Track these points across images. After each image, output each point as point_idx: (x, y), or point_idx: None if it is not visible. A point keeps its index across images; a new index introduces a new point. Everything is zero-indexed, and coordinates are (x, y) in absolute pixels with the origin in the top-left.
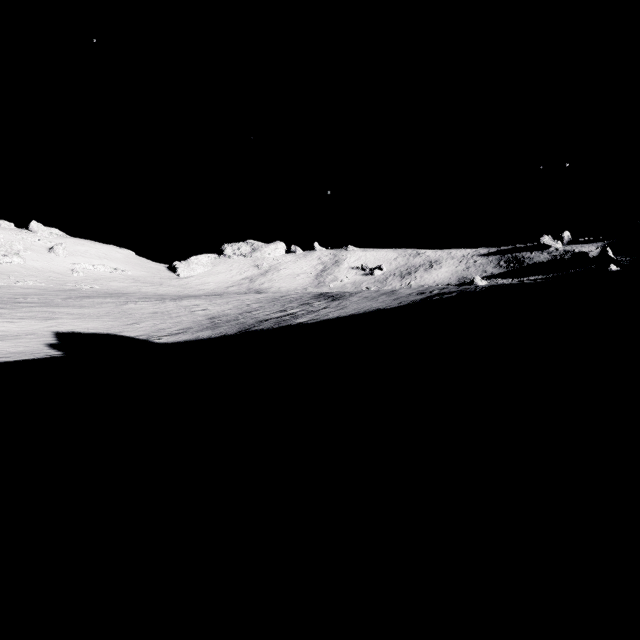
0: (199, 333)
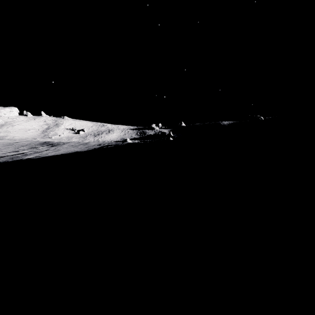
0: None
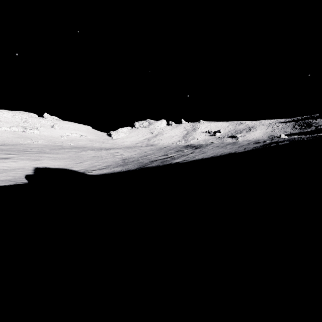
0: (114, 168)
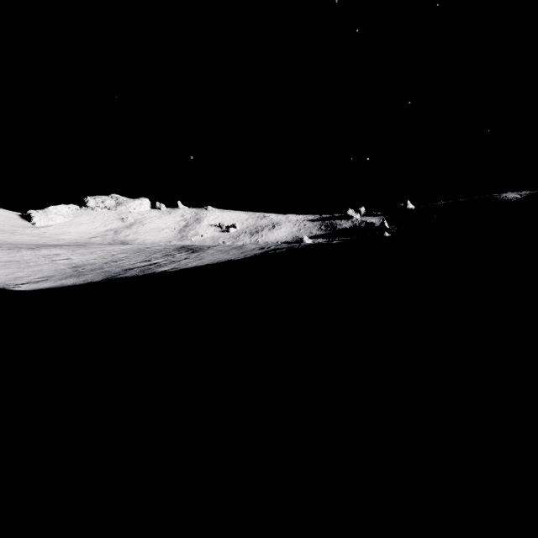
0: (63, 281)
